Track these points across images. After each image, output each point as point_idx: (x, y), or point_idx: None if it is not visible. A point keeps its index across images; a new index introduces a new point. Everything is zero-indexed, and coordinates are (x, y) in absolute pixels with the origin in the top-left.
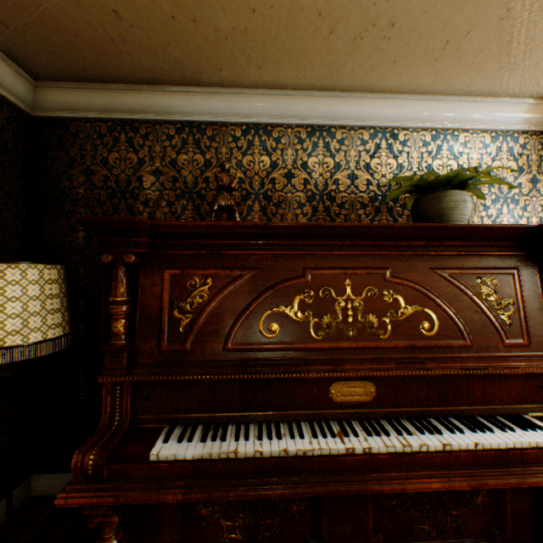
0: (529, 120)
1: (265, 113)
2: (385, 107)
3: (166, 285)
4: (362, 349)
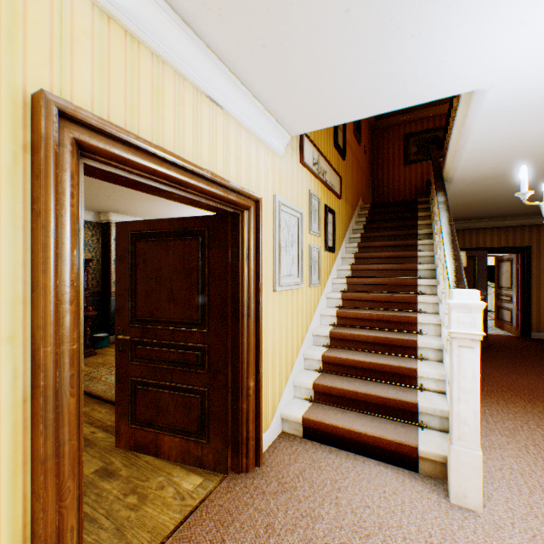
0: (96, 219)
1: None
2: None
3: None
4: None
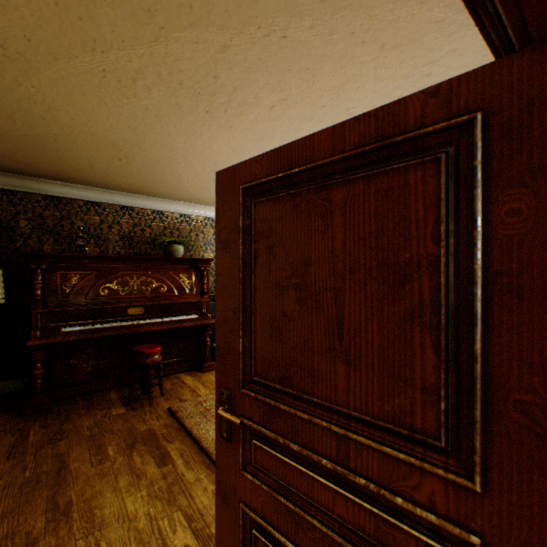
0: None
1: (98, 197)
2: (158, 202)
3: (59, 277)
4: (140, 297)
